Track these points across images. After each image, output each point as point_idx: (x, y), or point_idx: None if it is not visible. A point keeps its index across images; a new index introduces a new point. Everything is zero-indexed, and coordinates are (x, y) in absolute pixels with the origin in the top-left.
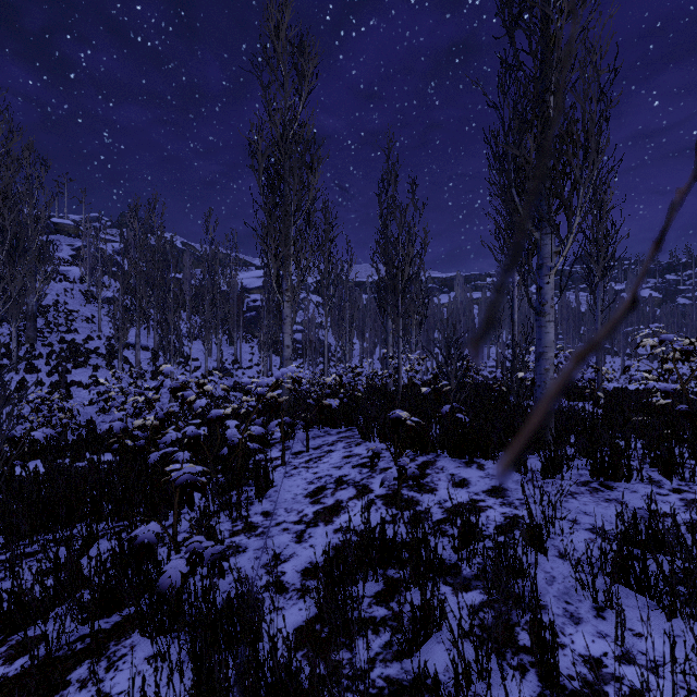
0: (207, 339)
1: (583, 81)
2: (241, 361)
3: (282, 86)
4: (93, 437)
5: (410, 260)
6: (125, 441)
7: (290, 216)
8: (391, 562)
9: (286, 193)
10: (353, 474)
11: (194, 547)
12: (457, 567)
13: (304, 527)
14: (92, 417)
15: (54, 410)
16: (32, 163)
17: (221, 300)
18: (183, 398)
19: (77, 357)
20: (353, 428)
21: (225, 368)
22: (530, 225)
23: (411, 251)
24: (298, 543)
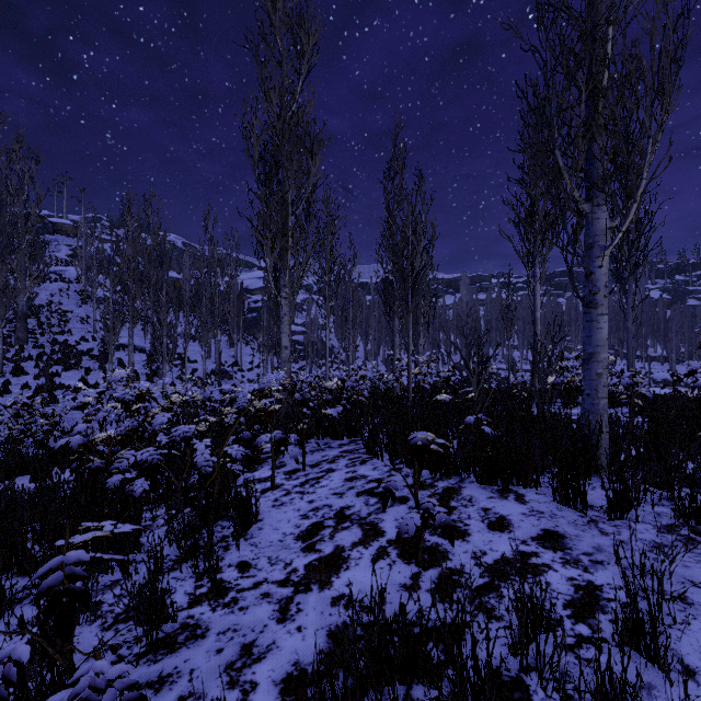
0: (204, 340)
1: (656, 0)
2: (241, 363)
3: (280, 64)
4: (64, 449)
5: (421, 249)
6: (90, 457)
7: (288, 205)
8: (418, 673)
9: (284, 180)
10: (358, 505)
11: (95, 674)
12: (523, 687)
13: (291, 592)
14: (77, 423)
15: (38, 415)
16: (22, 157)
17: (220, 299)
18: (146, 409)
19: (69, 359)
20: (357, 439)
21: (224, 371)
22: (578, 195)
23: (422, 238)
24: (281, 623)
